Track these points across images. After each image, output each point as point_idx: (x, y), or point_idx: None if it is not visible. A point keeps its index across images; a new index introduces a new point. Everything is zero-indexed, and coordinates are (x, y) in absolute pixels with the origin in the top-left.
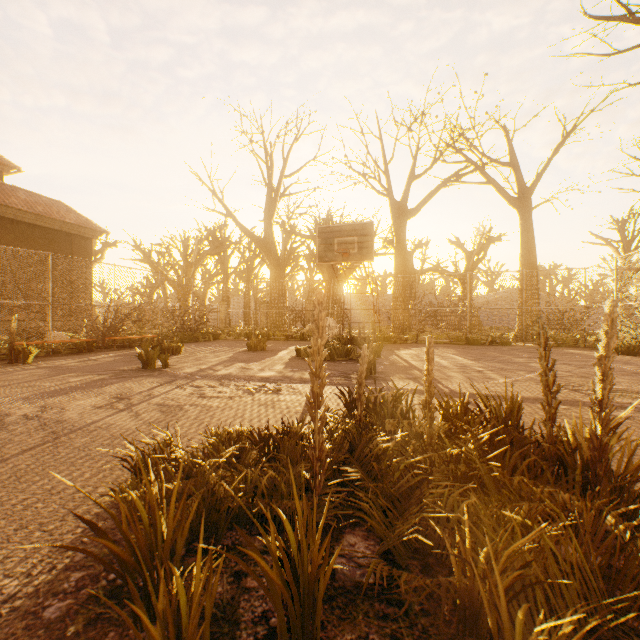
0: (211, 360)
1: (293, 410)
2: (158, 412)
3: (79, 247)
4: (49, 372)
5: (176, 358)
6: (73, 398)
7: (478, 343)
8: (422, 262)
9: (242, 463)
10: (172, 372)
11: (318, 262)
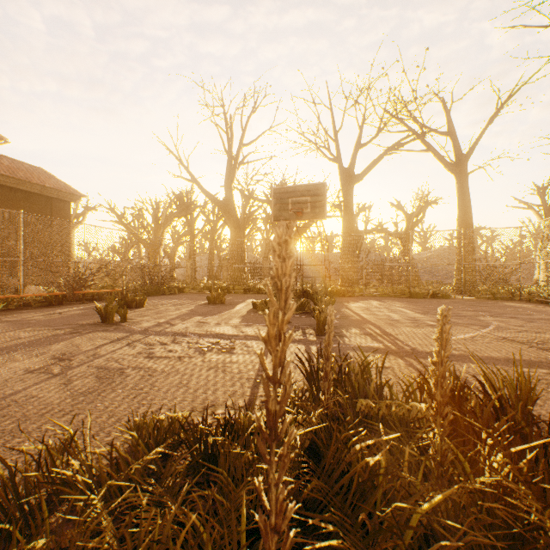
0: (171, 313)
1: (245, 375)
2: (94, 378)
3: (58, 209)
4: (7, 326)
5: (138, 311)
6: (11, 359)
7: (420, 296)
8: (366, 224)
9: (165, 477)
10: (129, 327)
11: (273, 221)
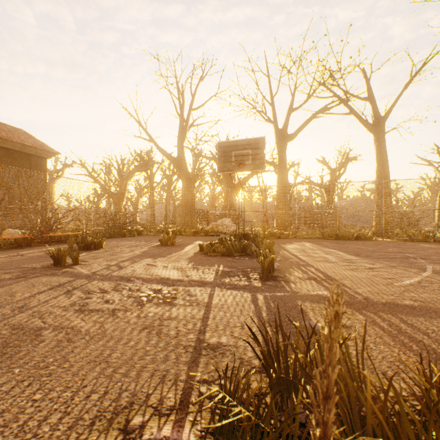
0: (124, 255)
1: (183, 341)
2: None
3: (36, 164)
4: None
5: (95, 253)
6: None
7: (346, 238)
8: (295, 177)
9: None
10: (78, 270)
11: (218, 171)
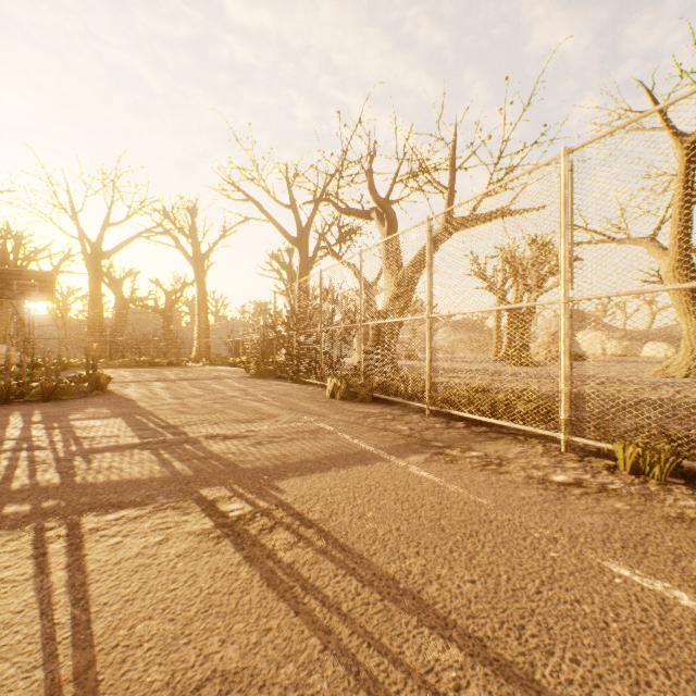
0: None
1: None
2: None
3: None
4: None
5: None
6: None
7: (159, 365)
8: (132, 292)
9: None
10: None
11: None
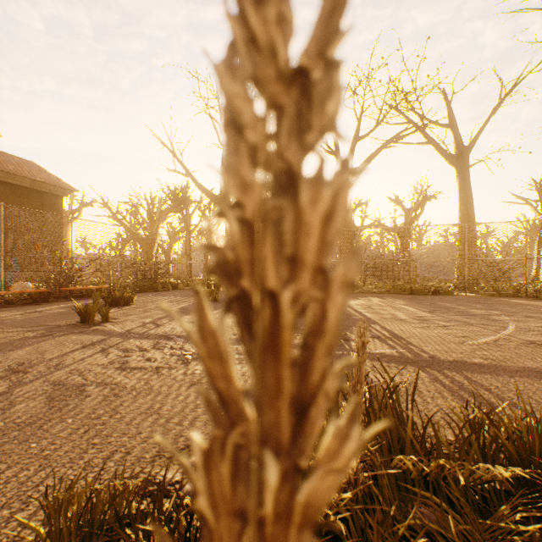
0: (159, 312)
1: None
2: (43, 400)
3: (50, 204)
4: None
5: (125, 309)
6: None
7: (422, 293)
8: (362, 219)
9: None
10: (109, 328)
11: None
